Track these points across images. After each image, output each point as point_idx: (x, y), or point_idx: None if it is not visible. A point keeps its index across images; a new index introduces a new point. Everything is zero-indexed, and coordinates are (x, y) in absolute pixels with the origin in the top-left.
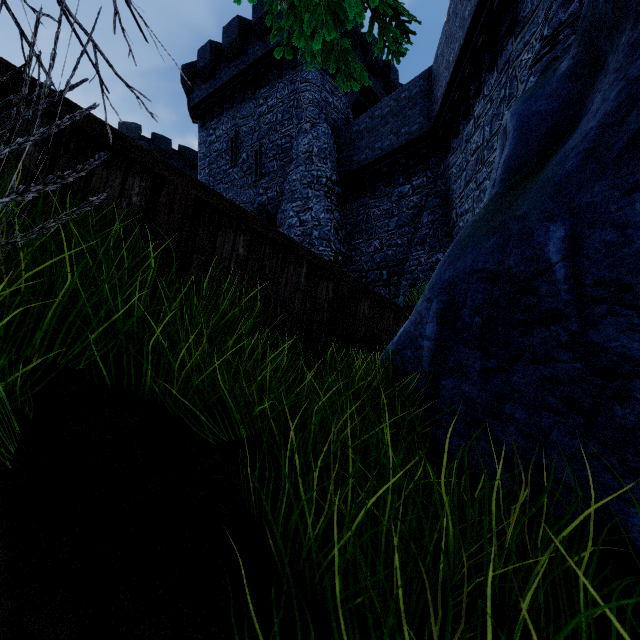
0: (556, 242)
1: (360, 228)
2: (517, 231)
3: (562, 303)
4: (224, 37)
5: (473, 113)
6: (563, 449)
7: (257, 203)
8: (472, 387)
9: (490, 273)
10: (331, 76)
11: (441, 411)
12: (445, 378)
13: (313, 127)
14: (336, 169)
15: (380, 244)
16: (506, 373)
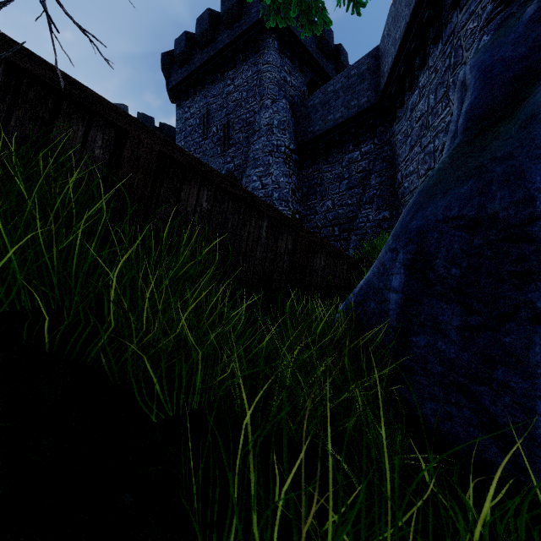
0: None
1: (314, 190)
2: (501, 172)
3: None
4: (197, 28)
5: (418, 84)
6: None
7: (225, 170)
8: (450, 346)
9: (468, 220)
10: (289, 58)
11: (412, 370)
12: (416, 334)
13: (273, 103)
14: (293, 139)
15: (332, 204)
16: (495, 332)
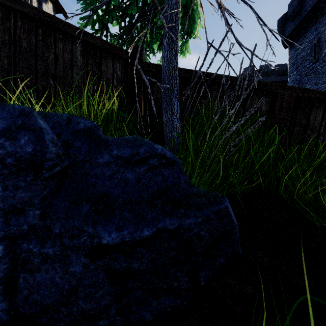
0: None
1: None
2: None
3: None
4: None
5: None
6: None
7: None
8: None
9: None
10: None
11: None
12: None
13: None
14: None
15: None
16: None
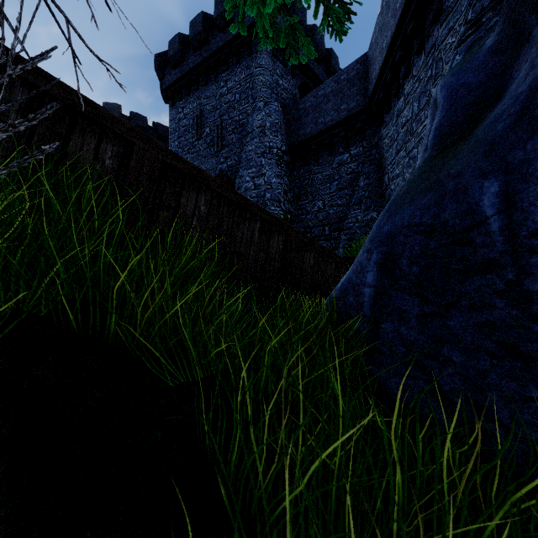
0: (490, 197)
1: (306, 191)
2: (452, 188)
3: (497, 253)
4: (191, 30)
5: (403, 91)
6: (501, 391)
7: (218, 170)
8: (410, 330)
9: (427, 226)
10: (281, 62)
11: (381, 352)
12: (385, 322)
13: (266, 105)
14: (285, 141)
15: (323, 204)
16: (443, 318)
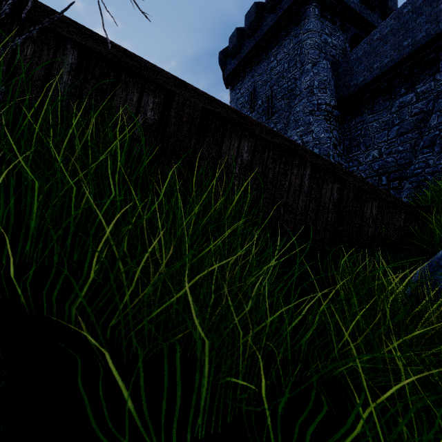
0: None
1: (357, 142)
2: None
3: None
4: (246, 21)
5: None
6: None
7: None
8: None
9: None
10: (330, 21)
11: None
12: None
13: (314, 66)
14: (334, 95)
15: (378, 153)
16: None
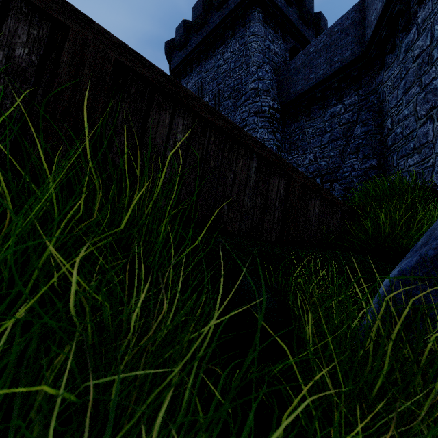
0: None
1: (296, 145)
2: None
3: None
4: (193, 14)
5: (415, 20)
6: None
7: None
8: None
9: None
10: (272, 28)
11: None
12: None
13: (258, 69)
14: (277, 100)
15: (314, 157)
16: None
